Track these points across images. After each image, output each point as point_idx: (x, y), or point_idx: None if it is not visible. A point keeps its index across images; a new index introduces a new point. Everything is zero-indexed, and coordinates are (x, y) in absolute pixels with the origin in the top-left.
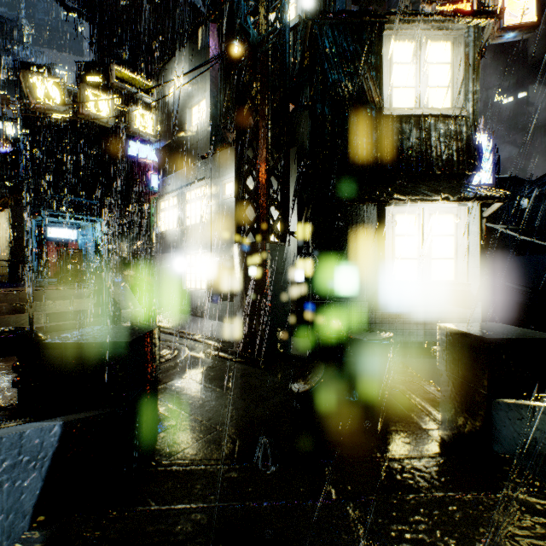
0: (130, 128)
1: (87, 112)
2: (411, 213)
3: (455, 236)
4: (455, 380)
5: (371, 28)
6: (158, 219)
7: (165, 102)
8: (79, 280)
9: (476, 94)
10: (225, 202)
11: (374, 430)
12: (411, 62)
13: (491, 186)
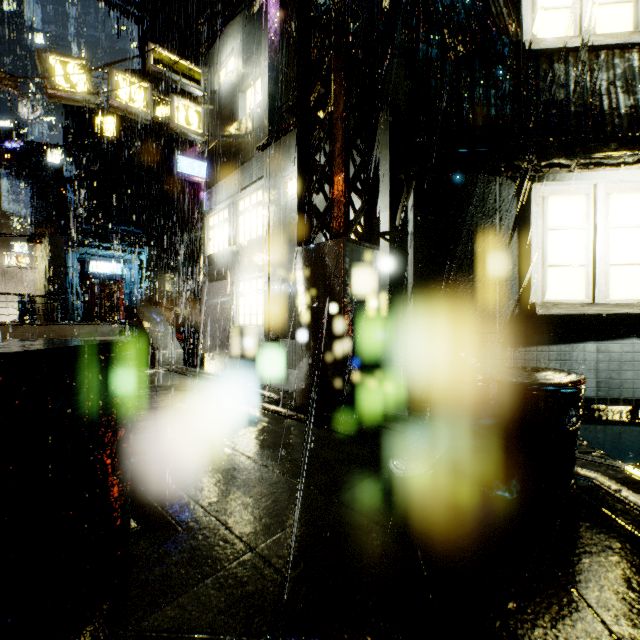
0: (170, 124)
1: (117, 102)
2: (575, 193)
3: None
4: None
5: None
6: (206, 240)
7: (214, 91)
8: (116, 318)
9: None
10: (287, 205)
11: (581, 573)
12: None
13: None
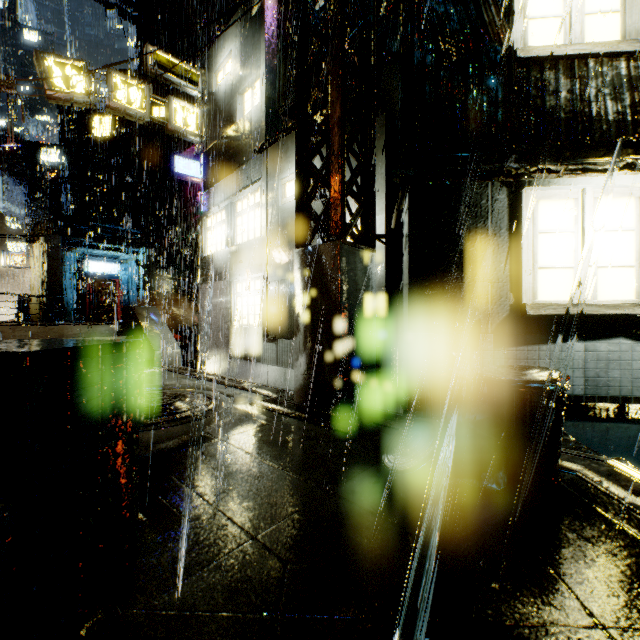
0: (168, 125)
1: (115, 103)
2: (564, 198)
3: (638, 231)
4: None
5: None
6: (203, 240)
7: (211, 93)
8: (113, 318)
9: None
10: (285, 207)
11: (560, 556)
12: None
13: None
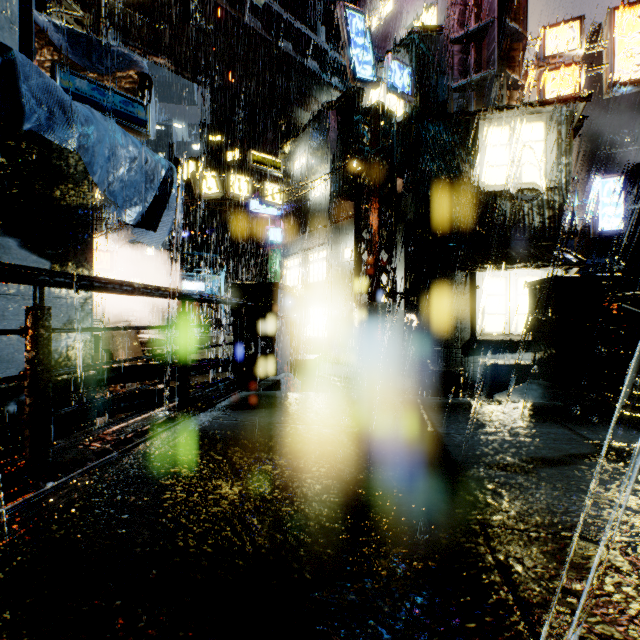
0: (263, 201)
1: (233, 194)
2: (499, 277)
3: None
4: (483, 389)
5: (468, 120)
6: (284, 276)
7: (290, 175)
8: (218, 328)
9: (569, 166)
10: (344, 265)
11: None
12: (505, 144)
13: (622, 232)
